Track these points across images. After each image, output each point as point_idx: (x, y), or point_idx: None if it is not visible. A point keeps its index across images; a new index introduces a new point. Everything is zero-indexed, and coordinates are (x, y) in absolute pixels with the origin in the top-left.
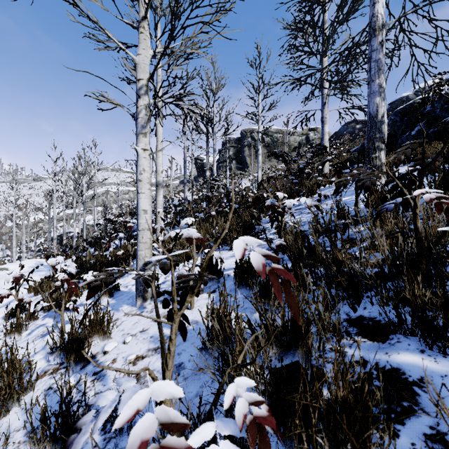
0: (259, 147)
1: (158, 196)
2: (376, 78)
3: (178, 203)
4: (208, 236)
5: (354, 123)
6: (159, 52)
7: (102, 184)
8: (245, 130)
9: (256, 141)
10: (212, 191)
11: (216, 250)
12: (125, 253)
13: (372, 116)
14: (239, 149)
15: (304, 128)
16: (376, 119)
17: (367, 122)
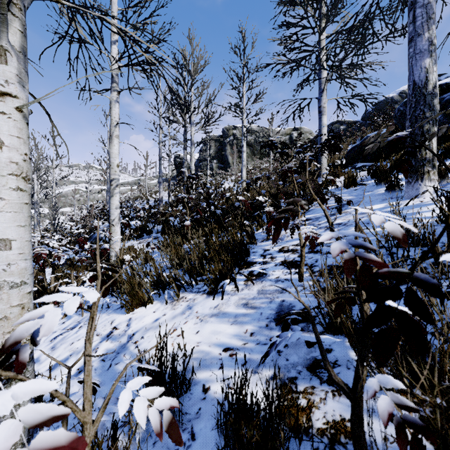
0: (243, 143)
1: (113, 199)
2: (424, 31)
3: (154, 204)
4: (176, 261)
5: (338, 123)
6: (114, 2)
7: (72, 183)
8: (227, 127)
9: (238, 140)
10: (189, 192)
11: (187, 291)
12: (42, 290)
13: (419, 87)
14: (221, 147)
15: (288, 128)
16: (425, 90)
17: (410, 96)
